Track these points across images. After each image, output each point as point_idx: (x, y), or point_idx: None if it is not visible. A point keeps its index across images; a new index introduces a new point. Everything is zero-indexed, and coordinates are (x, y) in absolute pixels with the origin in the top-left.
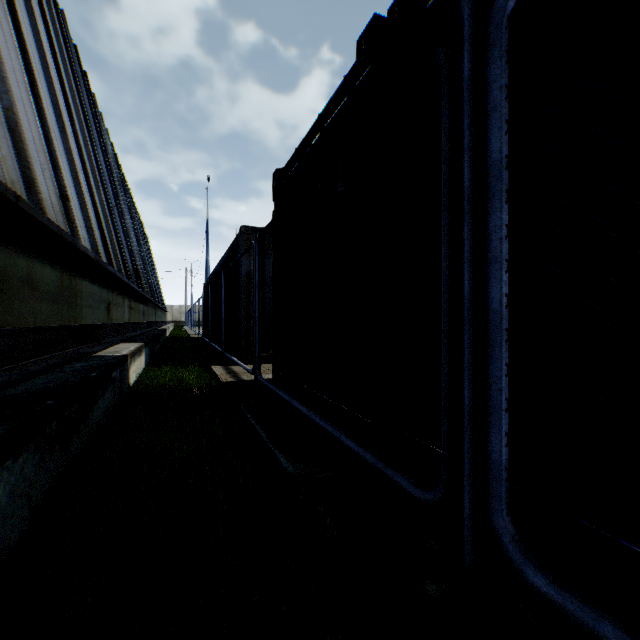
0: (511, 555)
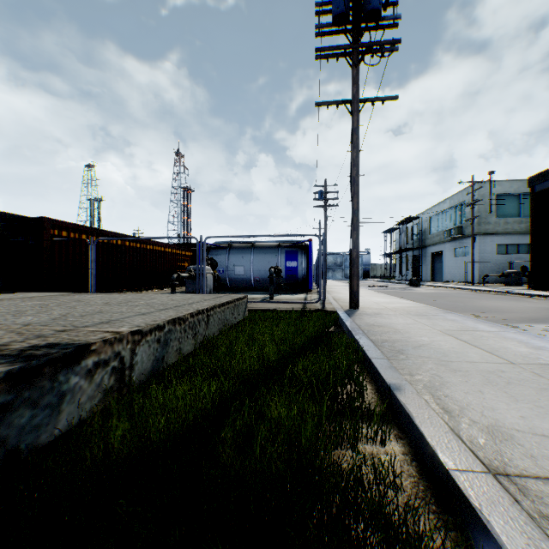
0: None
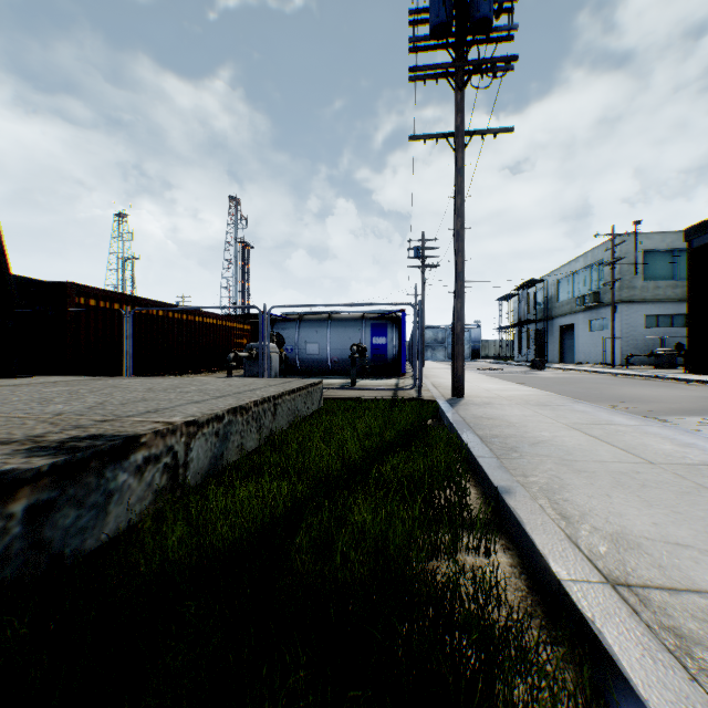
0: None
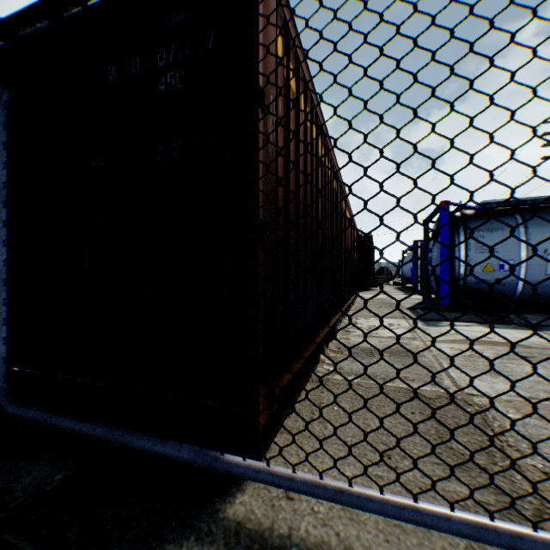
0: (2, 403)
